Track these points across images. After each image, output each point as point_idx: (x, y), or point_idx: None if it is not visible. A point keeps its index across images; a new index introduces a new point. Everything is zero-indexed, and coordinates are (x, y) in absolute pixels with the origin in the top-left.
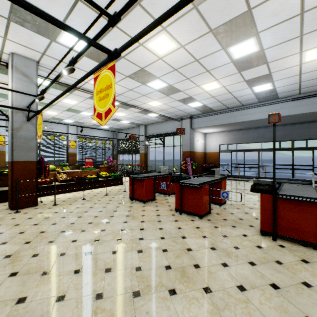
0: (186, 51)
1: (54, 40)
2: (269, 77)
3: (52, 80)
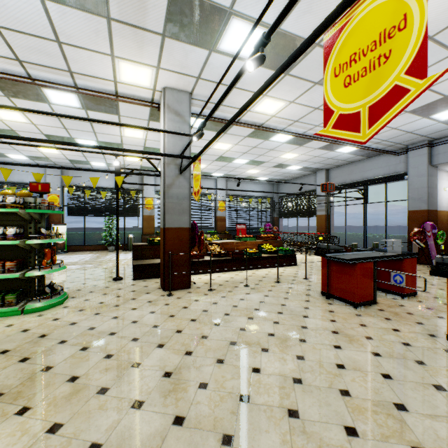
0: None
1: (213, 50)
2: None
3: (218, 100)
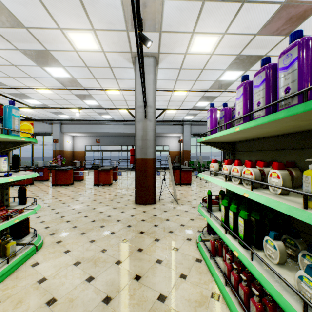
0: (59, 95)
1: None
2: (108, 113)
3: None
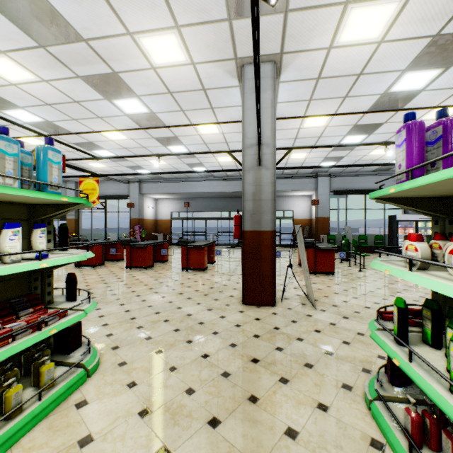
0: (136, 142)
1: None
2: (202, 164)
3: None
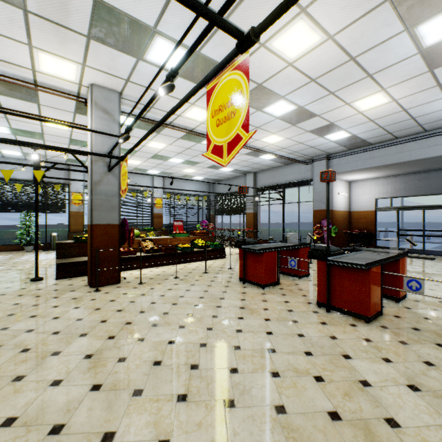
0: (337, 44)
1: (141, 59)
2: None
3: (141, 111)
